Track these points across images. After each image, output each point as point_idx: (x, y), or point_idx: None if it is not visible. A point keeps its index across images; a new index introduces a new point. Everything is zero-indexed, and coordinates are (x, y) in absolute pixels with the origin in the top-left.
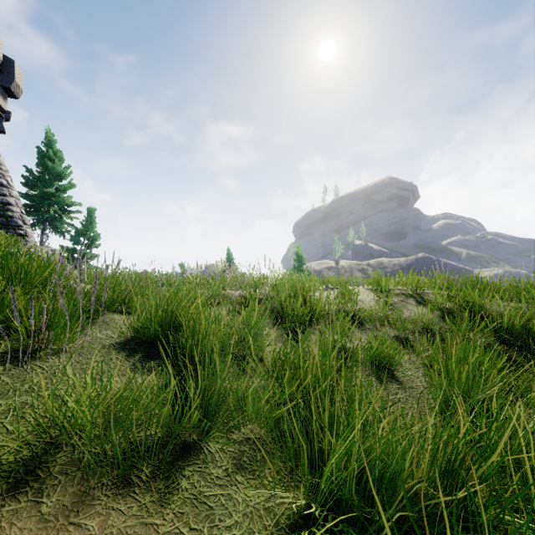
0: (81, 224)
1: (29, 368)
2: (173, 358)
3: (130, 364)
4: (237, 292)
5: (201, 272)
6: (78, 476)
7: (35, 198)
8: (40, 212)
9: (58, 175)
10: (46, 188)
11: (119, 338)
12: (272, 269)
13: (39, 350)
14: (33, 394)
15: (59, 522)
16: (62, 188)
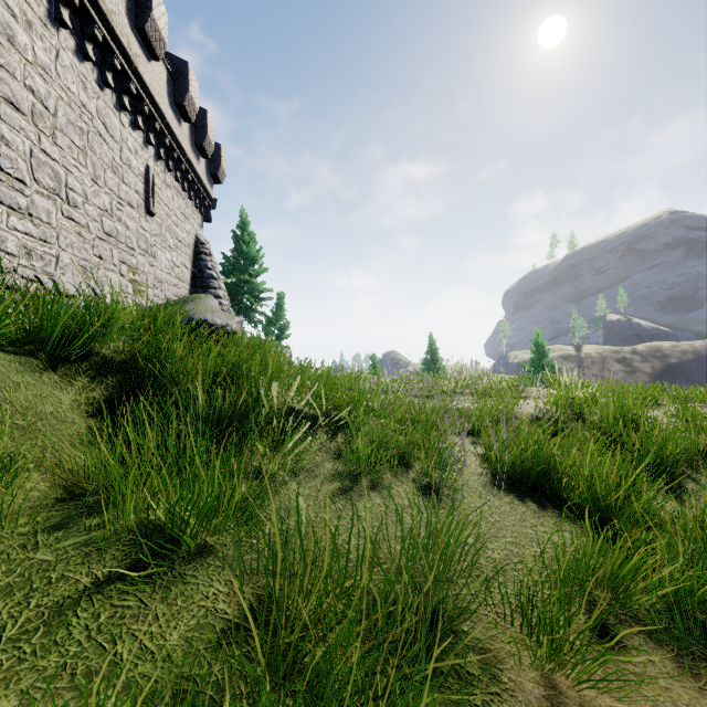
0: (272, 312)
1: (458, 508)
2: (560, 506)
3: (533, 512)
4: (522, 410)
5: (458, 379)
6: (647, 640)
7: (232, 287)
8: (235, 302)
9: (252, 260)
10: (239, 275)
11: (481, 475)
12: (568, 380)
13: (438, 487)
14: (501, 540)
15: (688, 684)
16: (254, 273)
